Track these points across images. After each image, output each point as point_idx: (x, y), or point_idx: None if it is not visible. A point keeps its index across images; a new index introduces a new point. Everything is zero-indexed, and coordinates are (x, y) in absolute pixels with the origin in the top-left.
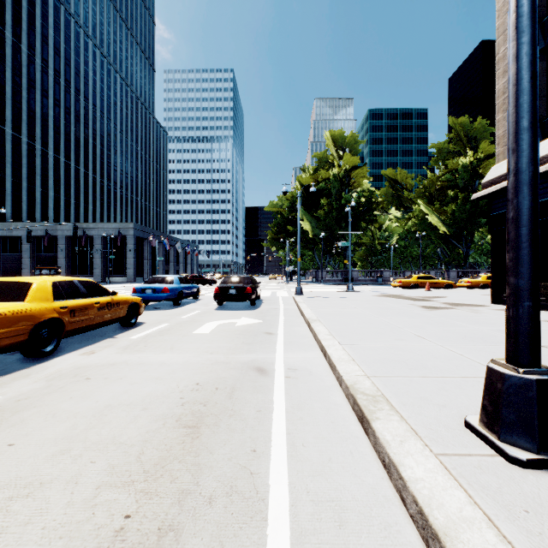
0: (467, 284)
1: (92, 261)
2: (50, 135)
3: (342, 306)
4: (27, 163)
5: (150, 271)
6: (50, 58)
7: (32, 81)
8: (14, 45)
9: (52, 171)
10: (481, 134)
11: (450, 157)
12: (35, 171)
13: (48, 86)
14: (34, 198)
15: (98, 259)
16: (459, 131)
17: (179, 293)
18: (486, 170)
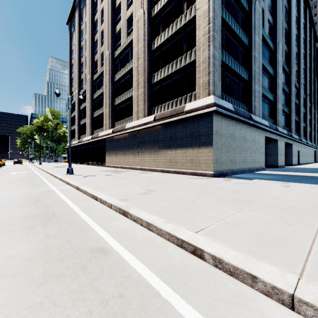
0: None
1: None
2: None
3: None
4: None
5: None
6: None
7: None
8: None
9: None
10: None
11: None
12: None
13: None
14: None
15: None
16: None
17: None
18: None
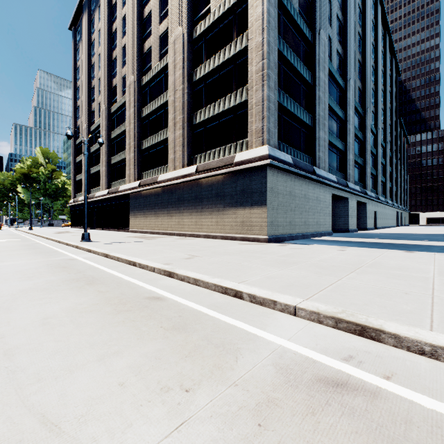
0: None
1: None
2: None
3: None
4: None
5: None
6: None
7: None
8: None
9: None
10: None
11: None
12: None
13: None
14: None
15: None
16: None
17: None
18: None
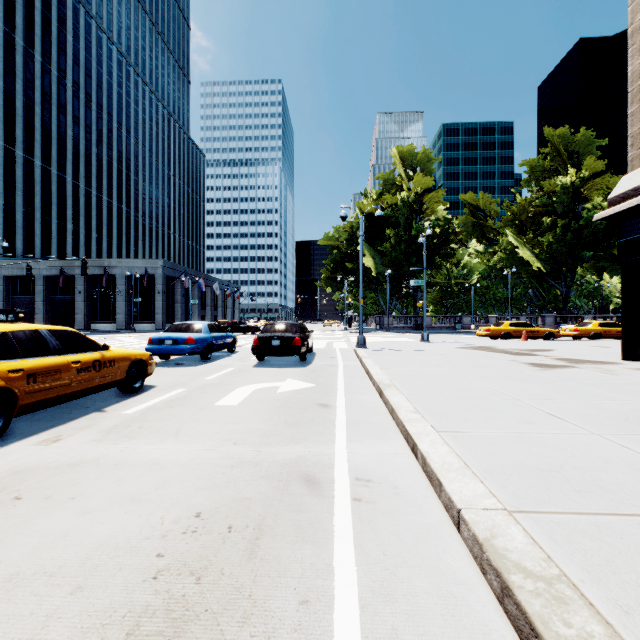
0: (573, 333)
1: (115, 305)
2: (68, 158)
3: (420, 364)
4: (41, 190)
5: (182, 317)
6: (67, 68)
7: (46, 95)
8: (25, 53)
9: (70, 200)
10: (585, 147)
11: (546, 176)
12: (50, 200)
13: (65, 100)
14: (49, 231)
15: (121, 303)
16: (557, 144)
17: (208, 344)
18: (592, 192)
